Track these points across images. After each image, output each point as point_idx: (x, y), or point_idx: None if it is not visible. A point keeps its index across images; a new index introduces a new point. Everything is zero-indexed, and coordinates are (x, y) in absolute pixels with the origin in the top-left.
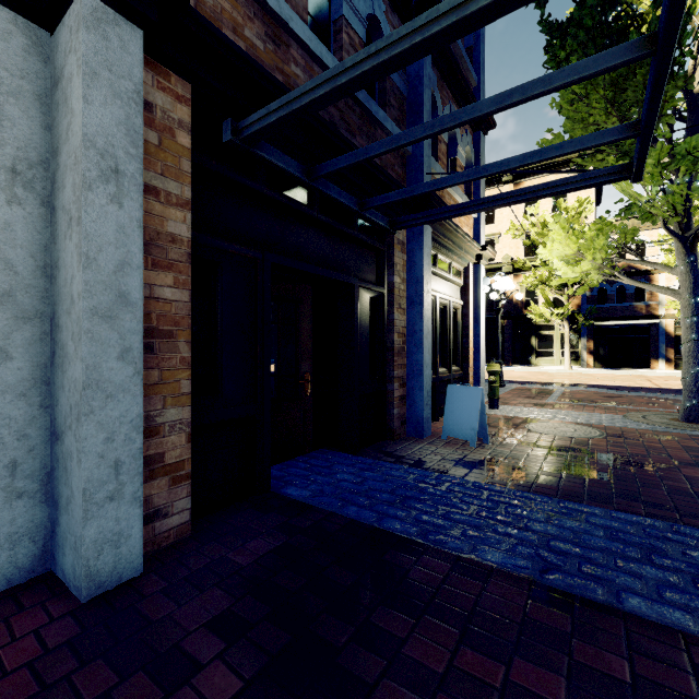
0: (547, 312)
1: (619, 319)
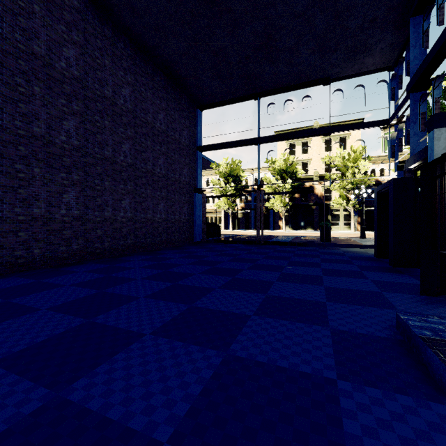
0: (344, 203)
1: (373, 206)
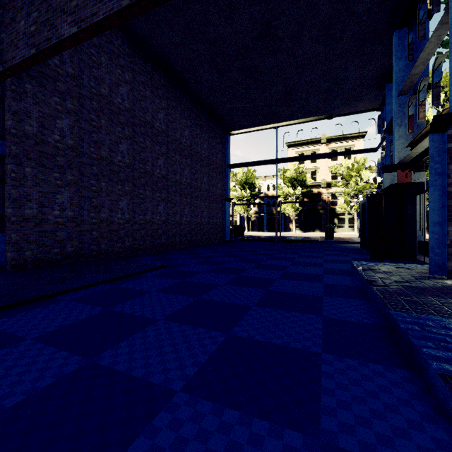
0: (349, 207)
1: None
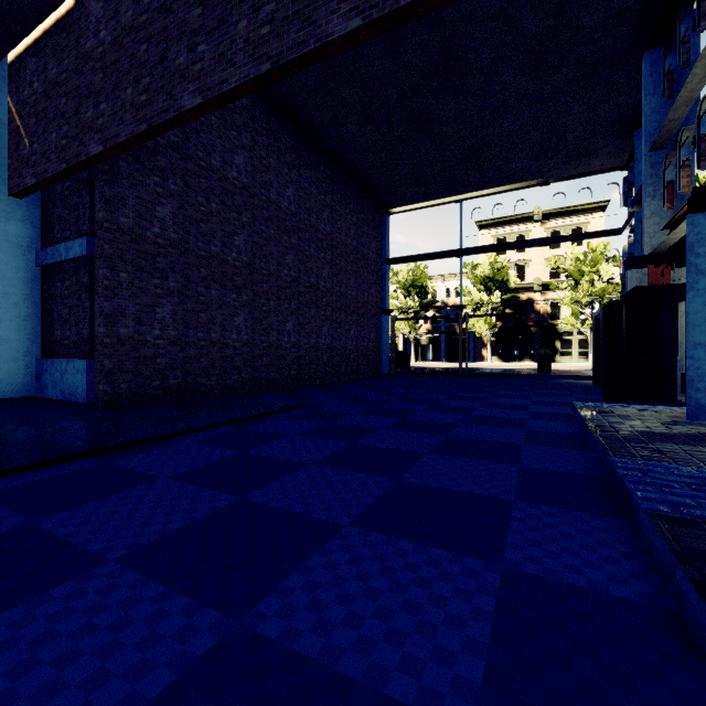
0: (578, 323)
1: None
